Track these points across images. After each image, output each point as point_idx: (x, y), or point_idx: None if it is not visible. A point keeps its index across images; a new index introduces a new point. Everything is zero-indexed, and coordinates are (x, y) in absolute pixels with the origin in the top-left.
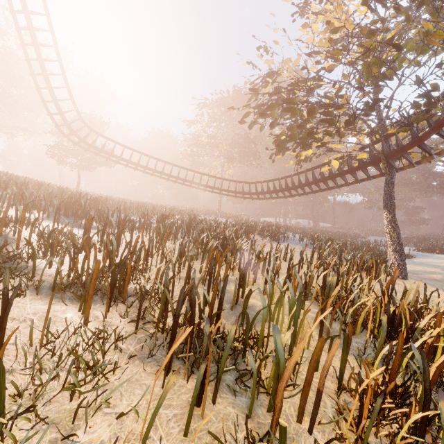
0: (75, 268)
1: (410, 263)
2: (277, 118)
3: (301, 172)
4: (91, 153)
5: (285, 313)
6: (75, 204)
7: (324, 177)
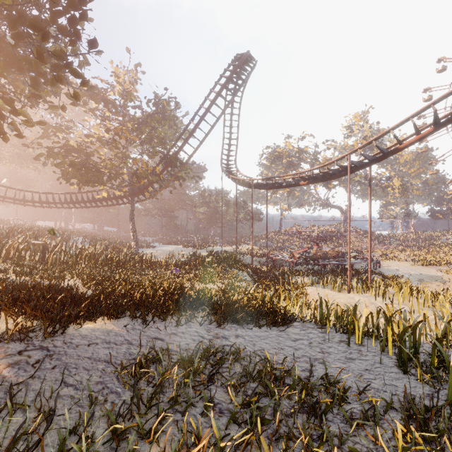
0: None
1: (151, 250)
2: None
3: (84, 192)
4: None
5: None
6: None
7: (100, 199)
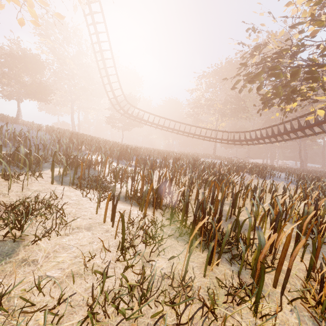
0: (135, 188)
1: None
2: (264, 80)
3: (286, 121)
4: (129, 119)
5: (268, 229)
6: (125, 152)
7: (309, 124)
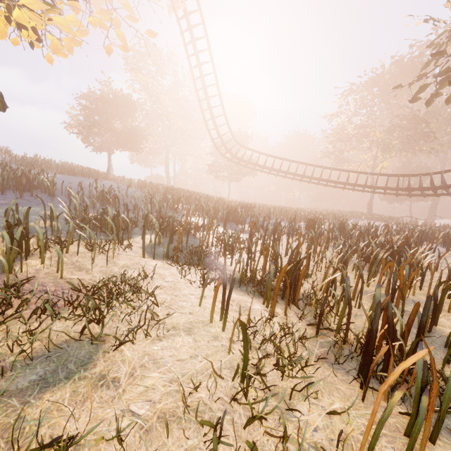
0: (253, 268)
1: None
2: None
3: None
4: (238, 166)
5: None
6: (234, 211)
7: None
